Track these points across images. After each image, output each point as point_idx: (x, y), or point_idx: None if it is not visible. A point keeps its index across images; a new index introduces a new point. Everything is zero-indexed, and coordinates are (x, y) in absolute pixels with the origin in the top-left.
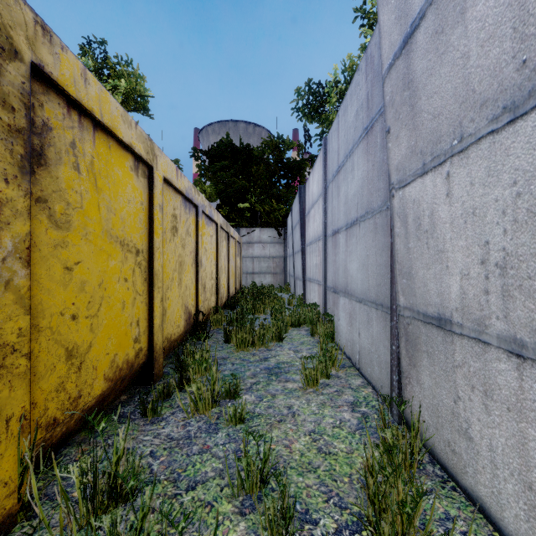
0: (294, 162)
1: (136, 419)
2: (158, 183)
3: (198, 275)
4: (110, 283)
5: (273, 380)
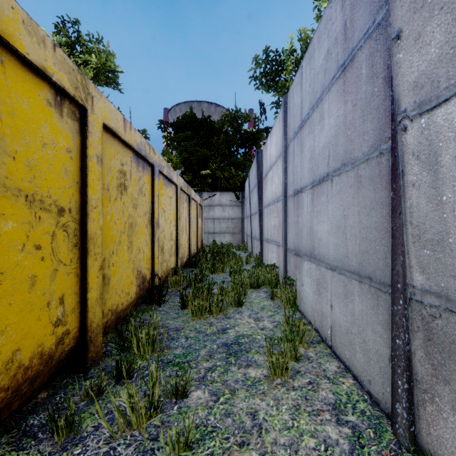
0: (251, 132)
1: (44, 440)
2: (95, 130)
3: (154, 237)
4: (4, 253)
5: (232, 364)
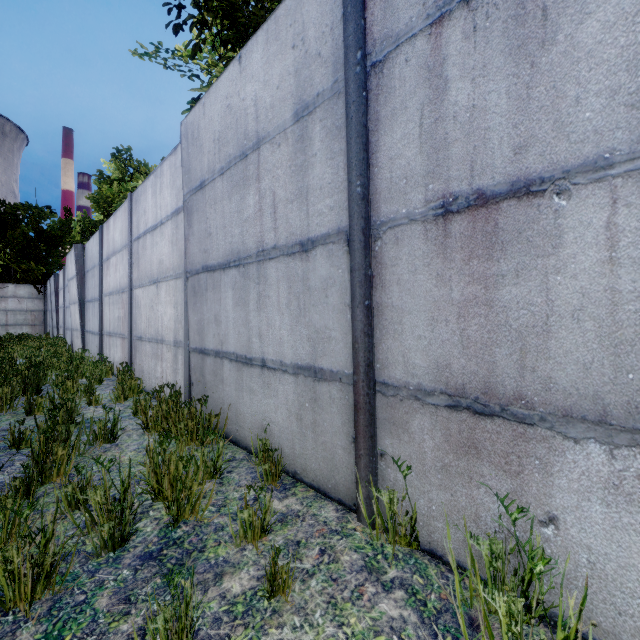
0: (54, 238)
1: None
2: None
3: None
4: None
5: None
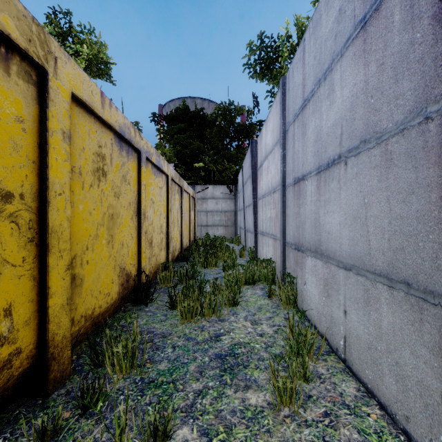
0: (244, 125)
1: None
2: (60, 99)
3: (141, 230)
4: None
5: (227, 385)
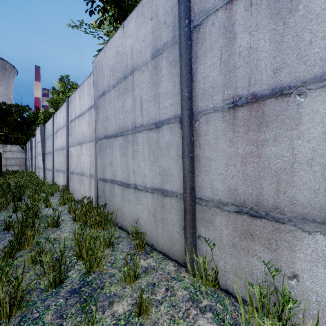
0: (30, 122)
1: None
2: None
3: None
4: None
5: None
